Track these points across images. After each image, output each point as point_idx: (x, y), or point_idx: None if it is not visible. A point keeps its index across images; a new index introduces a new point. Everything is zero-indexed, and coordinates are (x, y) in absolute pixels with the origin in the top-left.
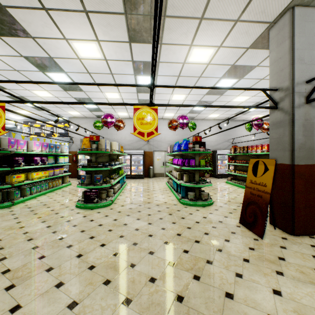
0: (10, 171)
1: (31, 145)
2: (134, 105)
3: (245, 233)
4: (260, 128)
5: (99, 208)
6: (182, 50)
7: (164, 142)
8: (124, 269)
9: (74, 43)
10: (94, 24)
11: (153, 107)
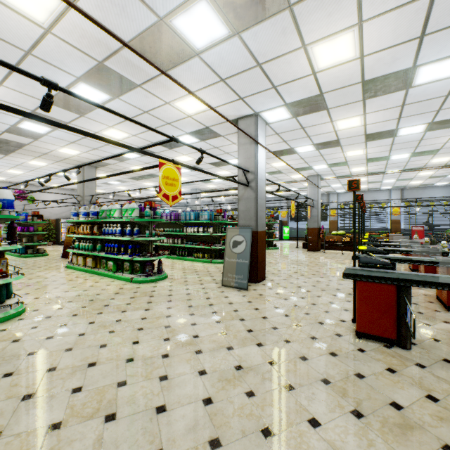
0: None
1: None
2: None
3: (62, 259)
4: None
5: None
6: (24, 160)
7: None
8: None
9: None
10: None
11: None
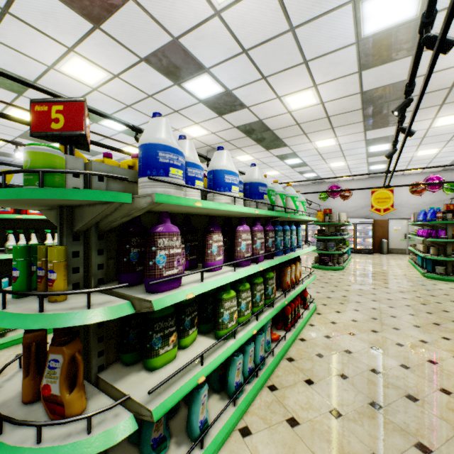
0: None
1: None
2: (371, 189)
3: None
4: None
5: (333, 270)
6: (423, 123)
7: (405, 206)
8: (368, 294)
9: (315, 142)
10: (336, 131)
11: (389, 188)
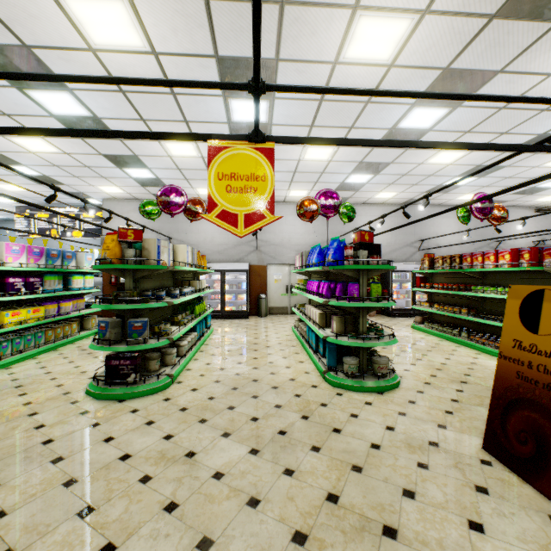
0: None
1: (0, 252)
2: (208, 139)
3: (514, 490)
4: (487, 218)
5: (138, 399)
6: (333, 25)
7: (287, 247)
8: None
9: (69, 0)
10: None
11: (262, 143)
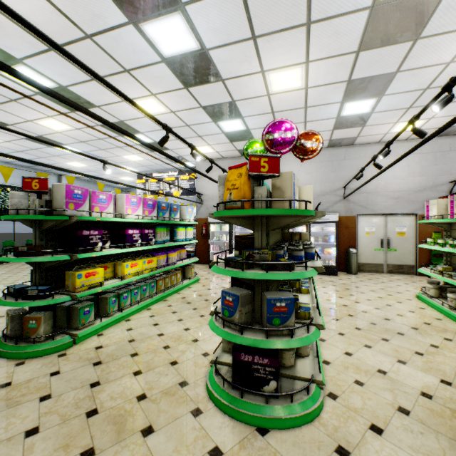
0: (81, 258)
1: (121, 204)
2: None
3: None
4: None
5: (287, 432)
6: None
7: (383, 195)
8: None
9: None
10: None
11: None
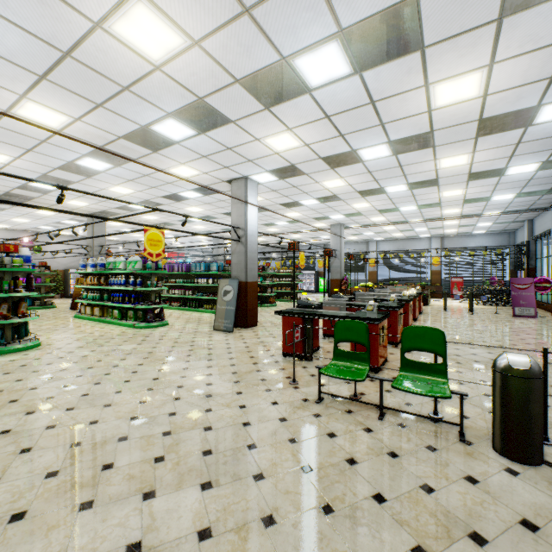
0: None
1: None
2: None
3: (71, 311)
4: None
5: None
6: (31, 210)
7: None
8: None
9: None
10: None
11: None
